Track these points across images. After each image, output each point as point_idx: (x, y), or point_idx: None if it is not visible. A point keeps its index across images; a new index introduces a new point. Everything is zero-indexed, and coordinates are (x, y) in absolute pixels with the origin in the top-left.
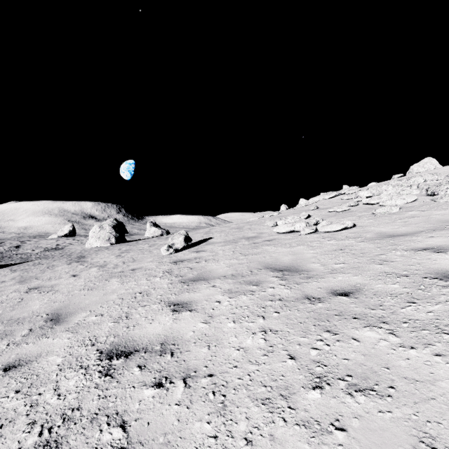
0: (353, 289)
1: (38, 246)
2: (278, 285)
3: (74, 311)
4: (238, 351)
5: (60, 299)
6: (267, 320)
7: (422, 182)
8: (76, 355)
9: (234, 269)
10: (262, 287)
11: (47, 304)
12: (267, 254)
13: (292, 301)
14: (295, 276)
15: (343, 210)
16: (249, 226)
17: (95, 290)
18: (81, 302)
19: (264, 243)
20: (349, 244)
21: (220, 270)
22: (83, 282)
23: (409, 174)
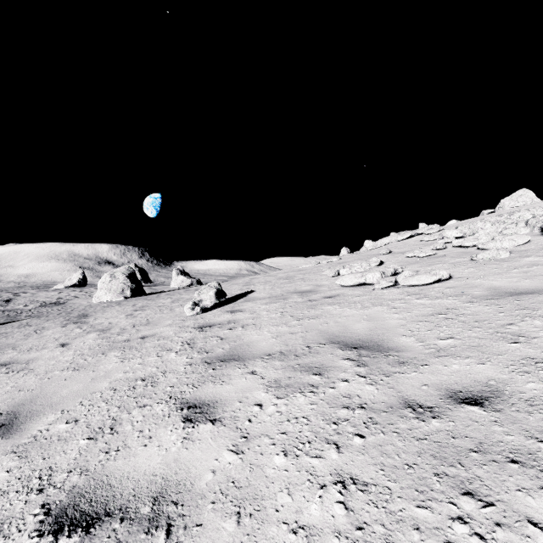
0: (487, 391)
1: (34, 300)
2: (355, 375)
3: (40, 411)
4: (295, 537)
5: (30, 385)
6: (345, 455)
7: (533, 218)
8: (4, 515)
9: (284, 343)
10: (329, 379)
11: (8, 394)
12: (330, 318)
13: (383, 411)
14: (378, 360)
15: (427, 254)
16: (302, 275)
17: (82, 370)
18: (56, 392)
19: (325, 301)
20: (450, 305)
21: (263, 343)
22: (71, 356)
23: (499, 209)
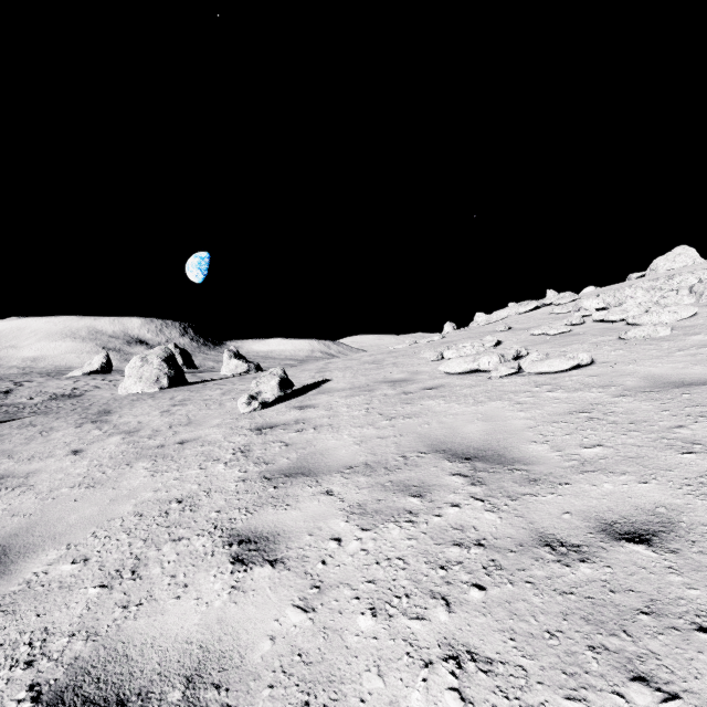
0: (655, 522)
1: (41, 391)
2: (469, 498)
3: (38, 544)
4: None
5: (28, 507)
6: (458, 616)
7: (700, 283)
8: None
9: (370, 451)
10: (433, 504)
11: None
12: (433, 417)
13: (509, 550)
14: (500, 476)
15: (560, 331)
16: (393, 359)
17: (99, 487)
18: (62, 517)
19: (425, 394)
20: (595, 400)
21: (342, 451)
22: (85, 467)
23: (651, 273)
